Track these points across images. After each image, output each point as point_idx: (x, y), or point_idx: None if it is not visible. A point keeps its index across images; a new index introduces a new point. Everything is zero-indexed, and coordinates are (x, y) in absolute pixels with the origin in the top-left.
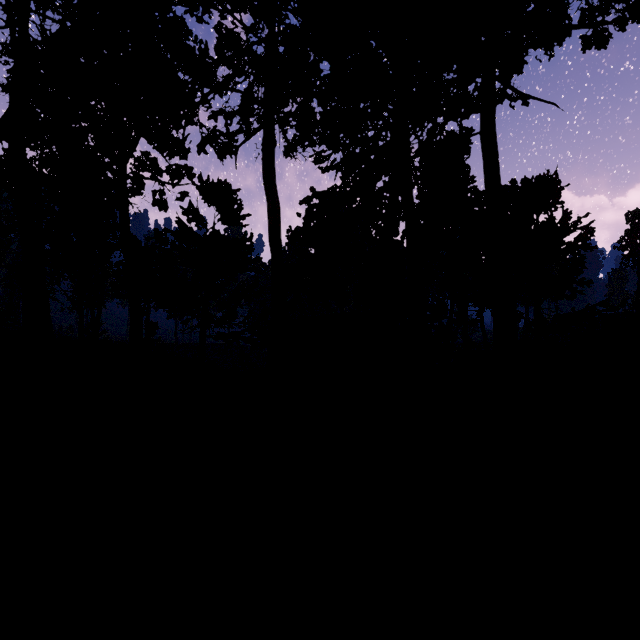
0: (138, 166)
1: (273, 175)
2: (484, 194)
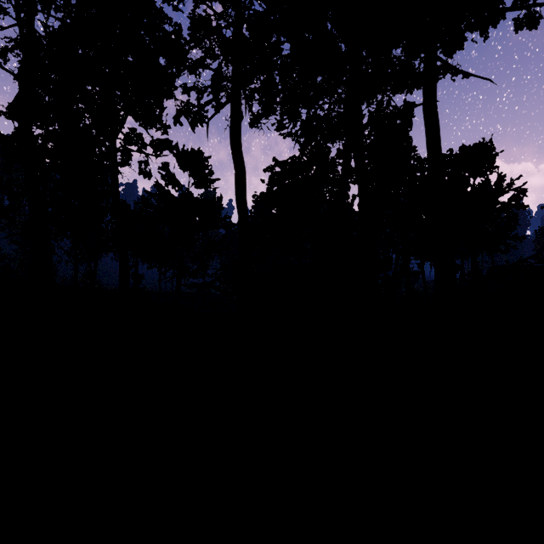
0: (126, 140)
1: (239, 142)
2: (426, 161)
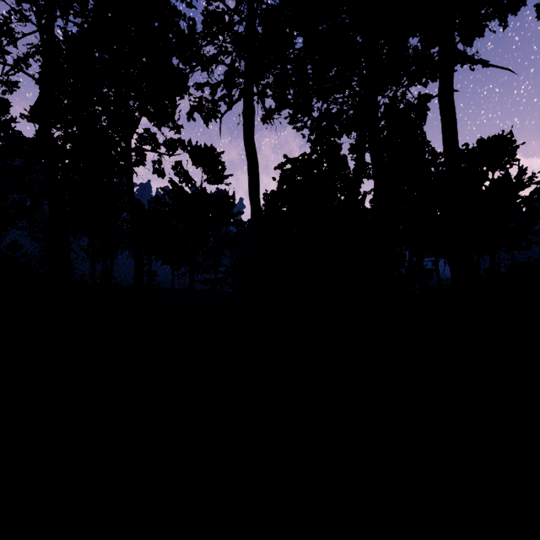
0: (141, 140)
1: (252, 137)
2: (441, 155)
